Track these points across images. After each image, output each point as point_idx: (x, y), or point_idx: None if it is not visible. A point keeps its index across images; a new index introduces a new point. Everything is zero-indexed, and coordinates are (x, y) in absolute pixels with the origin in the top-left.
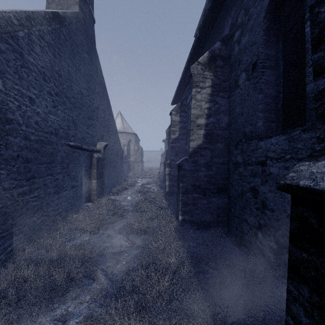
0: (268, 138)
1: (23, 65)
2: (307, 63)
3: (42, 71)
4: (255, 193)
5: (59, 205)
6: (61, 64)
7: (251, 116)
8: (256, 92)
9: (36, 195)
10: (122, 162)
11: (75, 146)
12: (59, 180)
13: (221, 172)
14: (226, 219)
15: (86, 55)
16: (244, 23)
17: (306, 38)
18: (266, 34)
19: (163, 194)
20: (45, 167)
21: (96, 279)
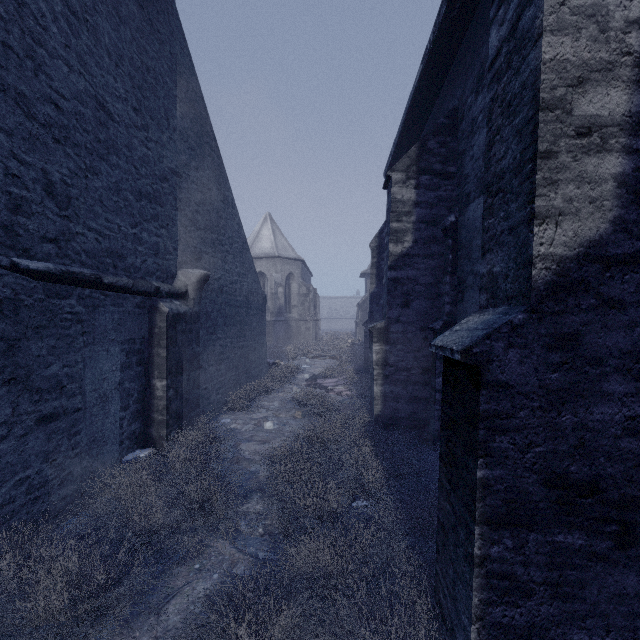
0: None
1: None
2: None
3: None
4: None
5: None
6: None
7: None
8: None
9: None
10: (262, 324)
11: (64, 275)
12: None
13: None
14: None
15: None
16: None
17: None
18: None
19: (367, 426)
20: None
21: None
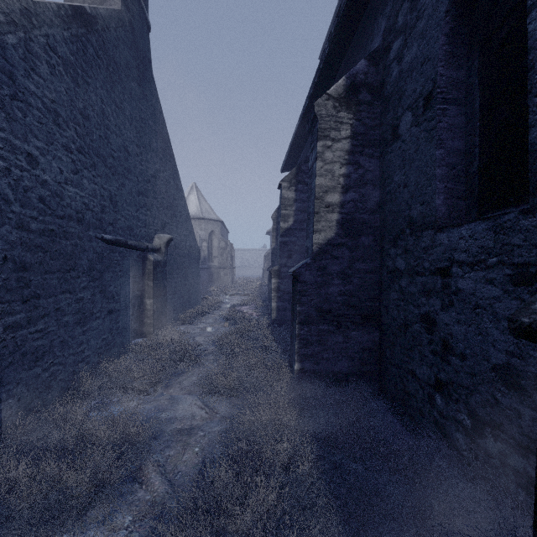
0: (455, 227)
1: (14, 95)
2: (531, 88)
3: (52, 108)
4: (430, 325)
5: (84, 345)
6: (88, 98)
7: (421, 187)
8: (431, 145)
9: (40, 328)
10: (198, 269)
11: (115, 241)
12: (84, 301)
13: (368, 287)
14: (377, 368)
15: (134, 84)
16: (408, 25)
17: (529, 42)
18: (449, 42)
19: (268, 324)
20: (59, 278)
21: (145, 481)
